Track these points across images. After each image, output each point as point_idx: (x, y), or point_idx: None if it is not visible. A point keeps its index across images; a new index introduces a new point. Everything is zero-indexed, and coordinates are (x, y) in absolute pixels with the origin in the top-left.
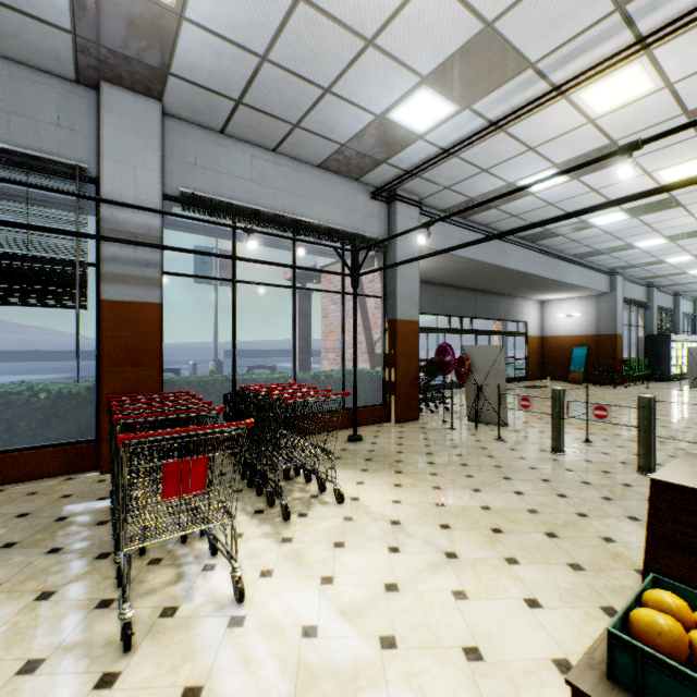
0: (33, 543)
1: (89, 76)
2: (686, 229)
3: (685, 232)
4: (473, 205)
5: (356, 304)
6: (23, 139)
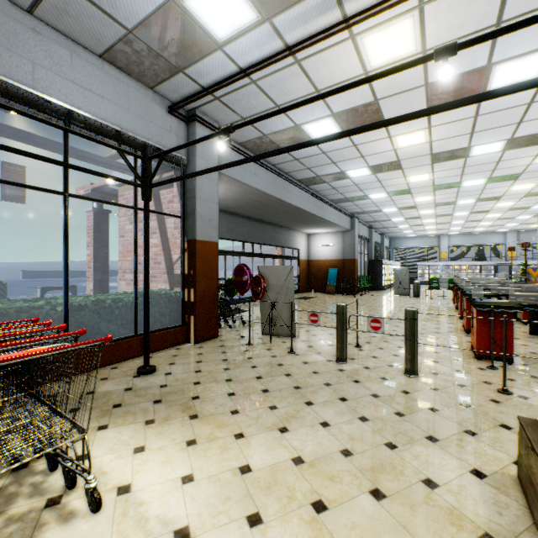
0: None
1: None
2: (399, 188)
3: (398, 190)
4: (278, 109)
5: (148, 219)
6: None
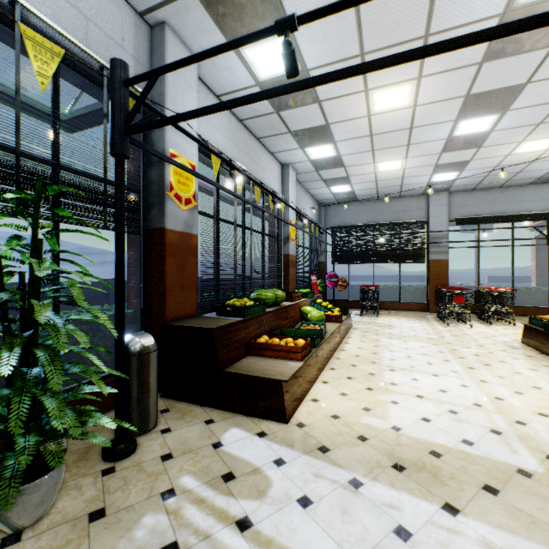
0: (421, 318)
1: (426, 193)
2: None
3: None
4: None
5: None
6: (408, 217)
